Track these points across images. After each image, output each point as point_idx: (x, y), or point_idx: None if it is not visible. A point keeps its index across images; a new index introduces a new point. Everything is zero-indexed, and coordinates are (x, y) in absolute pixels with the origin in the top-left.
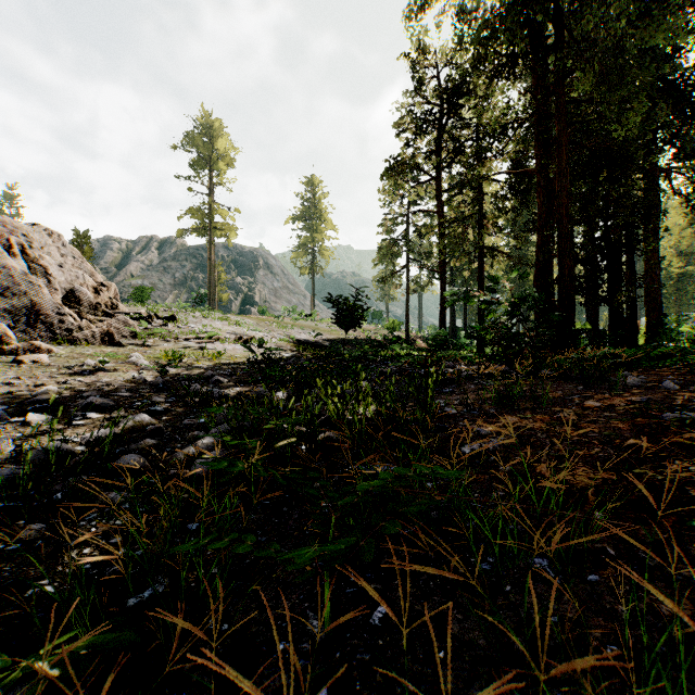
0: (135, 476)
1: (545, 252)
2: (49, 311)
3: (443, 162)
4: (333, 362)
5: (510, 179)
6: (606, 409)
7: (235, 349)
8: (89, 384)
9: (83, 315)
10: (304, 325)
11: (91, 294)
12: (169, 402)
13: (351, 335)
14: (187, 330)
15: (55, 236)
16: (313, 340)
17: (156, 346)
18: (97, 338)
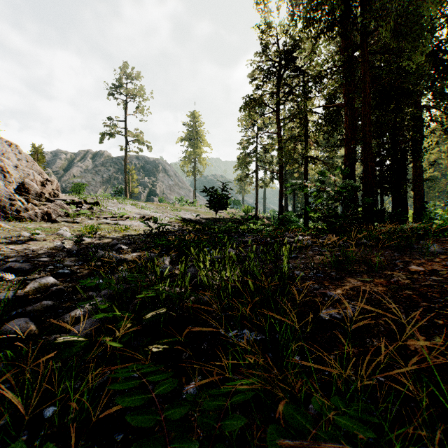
0: (1, 350)
1: (350, 159)
2: (3, 197)
3: (281, 100)
4: (207, 233)
5: (325, 112)
6: (430, 273)
7: (139, 224)
8: (19, 251)
9: (30, 201)
10: (188, 209)
11: (39, 187)
12: (77, 265)
13: (219, 215)
14: (106, 212)
15: (14, 146)
16: (194, 219)
17: (82, 223)
18: (38, 216)
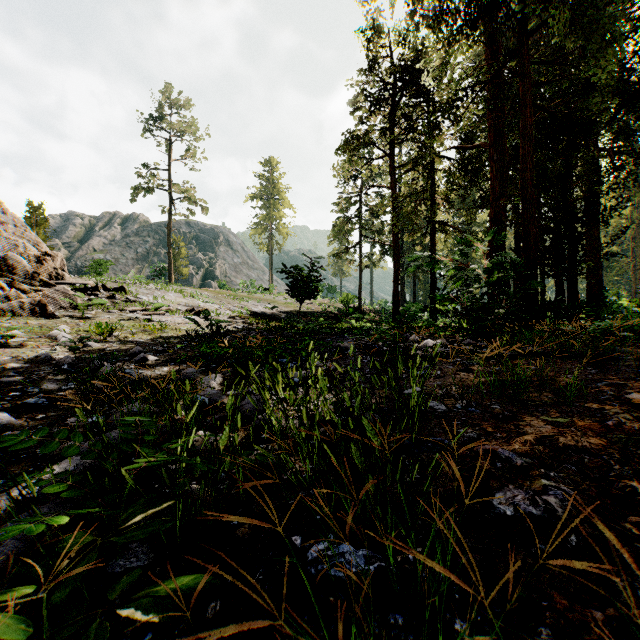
0: None
1: (498, 225)
2: None
3: (396, 138)
4: (286, 335)
5: (460, 158)
6: None
7: (184, 321)
8: None
9: (16, 285)
10: (261, 298)
11: (33, 264)
12: (65, 390)
13: (307, 307)
14: (136, 302)
15: None
16: (269, 312)
17: (96, 318)
18: (26, 309)
